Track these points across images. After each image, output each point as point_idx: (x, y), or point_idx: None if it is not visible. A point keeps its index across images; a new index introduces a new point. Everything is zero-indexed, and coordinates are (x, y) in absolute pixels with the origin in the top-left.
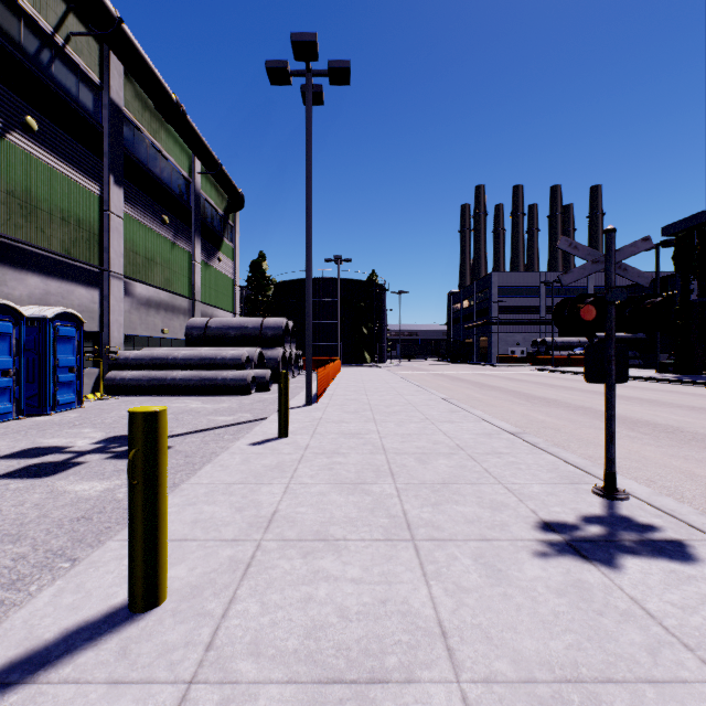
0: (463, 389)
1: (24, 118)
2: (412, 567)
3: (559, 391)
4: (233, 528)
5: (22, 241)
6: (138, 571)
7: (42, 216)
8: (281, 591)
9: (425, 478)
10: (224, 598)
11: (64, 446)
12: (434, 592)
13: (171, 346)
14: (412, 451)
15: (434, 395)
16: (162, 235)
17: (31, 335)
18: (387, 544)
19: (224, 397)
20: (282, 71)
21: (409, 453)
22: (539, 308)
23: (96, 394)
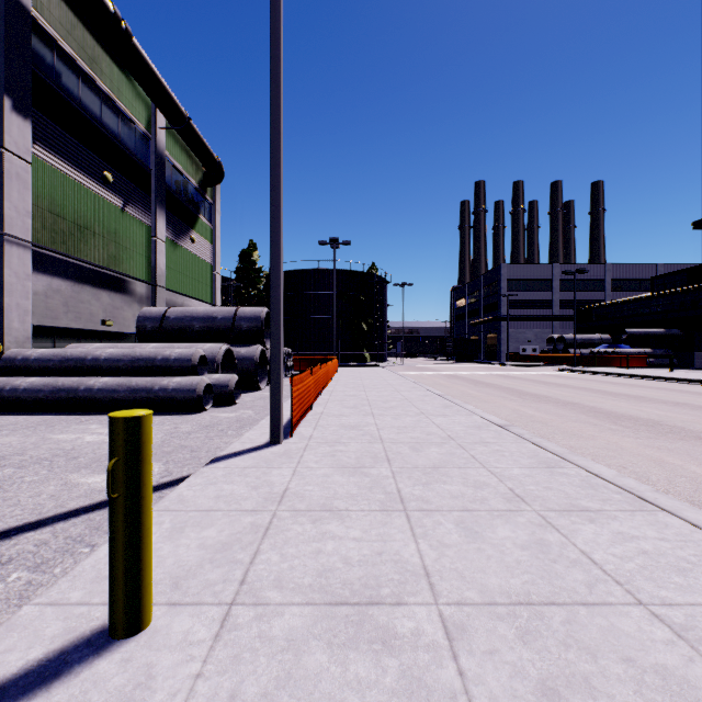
0: (501, 400)
1: None
2: None
3: (633, 402)
4: None
5: None
6: None
7: None
8: None
9: None
10: None
11: None
12: None
13: (120, 343)
14: None
15: (477, 416)
16: (104, 198)
17: None
18: None
19: (159, 418)
20: None
21: None
22: (553, 302)
23: None
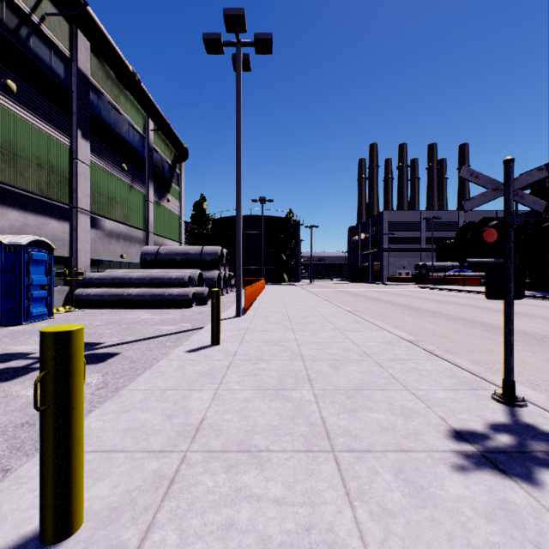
0: (363, 303)
1: (5, 81)
2: (334, 484)
3: (440, 304)
4: (161, 438)
5: (3, 181)
6: (48, 501)
7: (21, 162)
8: (202, 515)
9: (339, 384)
10: (142, 524)
11: (29, 352)
12: (359, 517)
13: (129, 269)
14: (325, 358)
15: (340, 308)
16: (122, 180)
17: (9, 259)
18: (308, 456)
19: (170, 310)
20: (217, 41)
21: (324, 360)
22: (421, 239)
23: (66, 307)
